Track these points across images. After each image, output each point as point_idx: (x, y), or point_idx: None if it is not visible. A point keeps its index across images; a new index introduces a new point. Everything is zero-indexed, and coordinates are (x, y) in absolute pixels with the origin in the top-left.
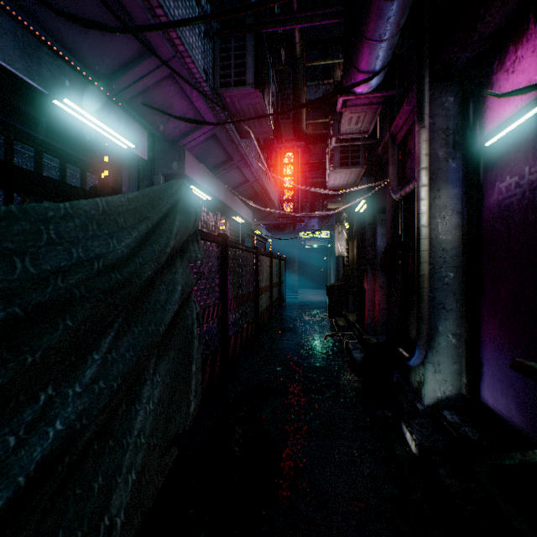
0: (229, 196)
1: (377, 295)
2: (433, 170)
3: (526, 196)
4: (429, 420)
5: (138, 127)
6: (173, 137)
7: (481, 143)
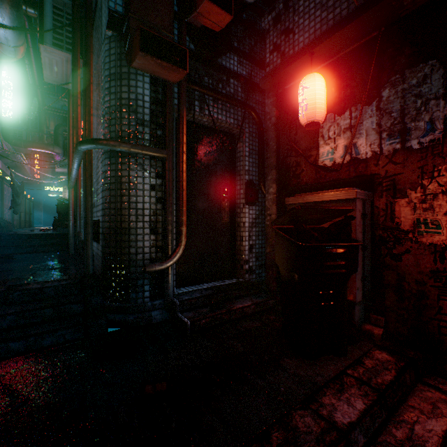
0: (8, 170)
1: None
2: None
3: None
4: None
5: None
6: None
7: None
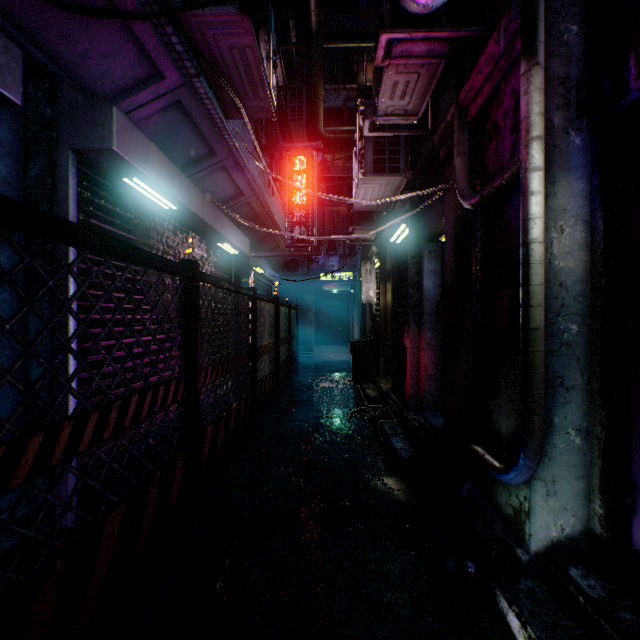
0: (210, 210)
1: (424, 356)
2: (544, 148)
3: None
4: (541, 583)
5: None
6: (102, 94)
7: None
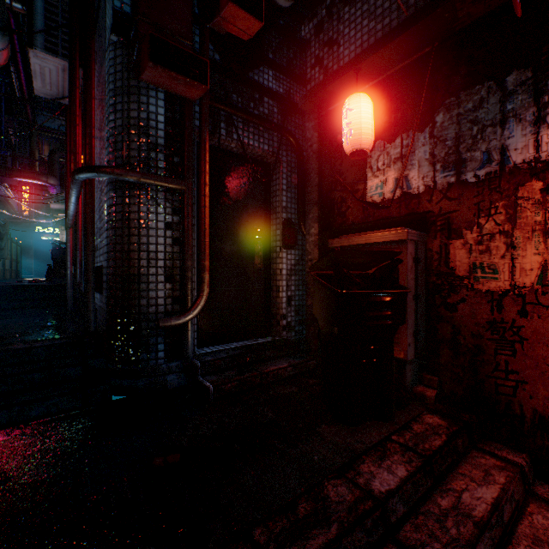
0: None
1: None
2: None
3: None
4: None
5: None
6: None
7: None
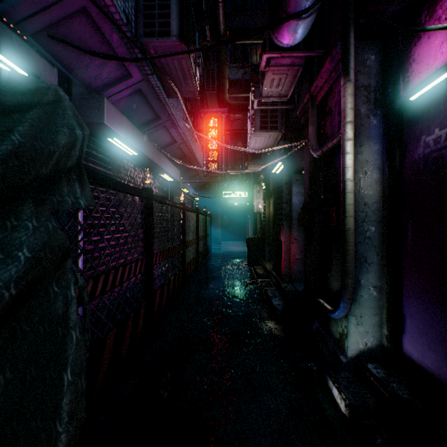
0: (156, 154)
1: (293, 247)
2: (356, 126)
3: None
4: (353, 373)
5: (44, 63)
6: (94, 87)
7: (406, 97)
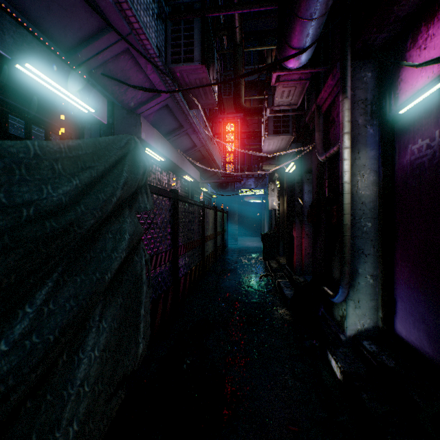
0: (180, 158)
1: (304, 242)
2: (354, 135)
3: (436, 156)
4: (350, 349)
5: (98, 95)
6: (131, 106)
7: (395, 111)
